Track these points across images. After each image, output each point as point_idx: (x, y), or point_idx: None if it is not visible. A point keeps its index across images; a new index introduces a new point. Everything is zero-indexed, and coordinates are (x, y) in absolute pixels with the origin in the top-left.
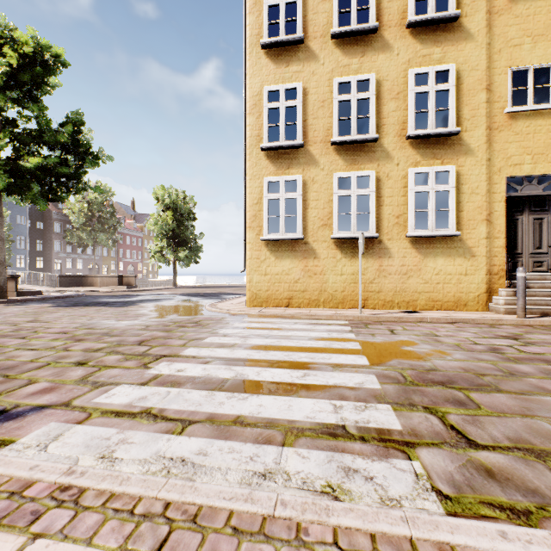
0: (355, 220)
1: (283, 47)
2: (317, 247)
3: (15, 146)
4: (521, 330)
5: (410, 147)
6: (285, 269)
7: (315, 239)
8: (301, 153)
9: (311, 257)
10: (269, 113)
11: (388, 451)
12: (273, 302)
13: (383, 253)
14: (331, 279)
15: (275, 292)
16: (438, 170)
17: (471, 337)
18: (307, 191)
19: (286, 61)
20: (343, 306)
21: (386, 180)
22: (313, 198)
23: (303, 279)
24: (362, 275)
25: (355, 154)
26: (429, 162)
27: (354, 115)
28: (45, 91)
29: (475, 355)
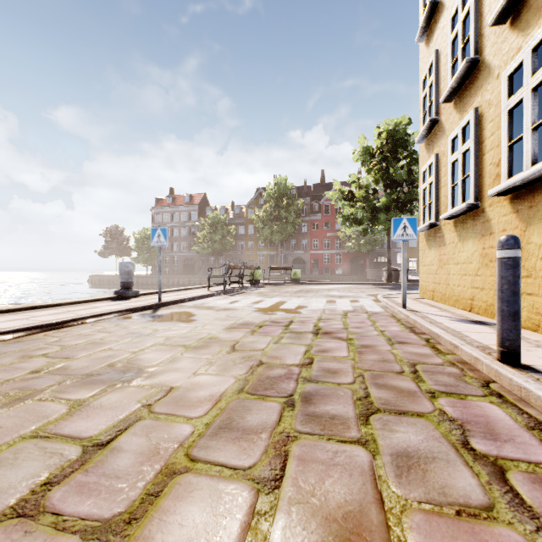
0: (460, 190)
1: (430, 24)
2: (444, 232)
3: (391, 191)
4: (385, 348)
5: (509, 32)
6: (431, 259)
7: (444, 223)
8: (437, 128)
9: (442, 245)
10: (425, 101)
11: (196, 304)
12: (427, 294)
13: (485, 228)
14: (451, 269)
15: (427, 283)
16: (535, 41)
17: (320, 325)
18: (440, 168)
19: (431, 37)
20: (458, 305)
21: (488, 111)
22: (443, 174)
23: (438, 270)
24: (470, 264)
25: (465, 96)
26: (532, 34)
27: (459, 48)
28: (410, 144)
29: (259, 317)
